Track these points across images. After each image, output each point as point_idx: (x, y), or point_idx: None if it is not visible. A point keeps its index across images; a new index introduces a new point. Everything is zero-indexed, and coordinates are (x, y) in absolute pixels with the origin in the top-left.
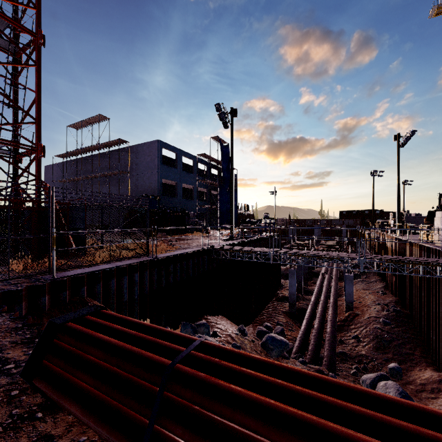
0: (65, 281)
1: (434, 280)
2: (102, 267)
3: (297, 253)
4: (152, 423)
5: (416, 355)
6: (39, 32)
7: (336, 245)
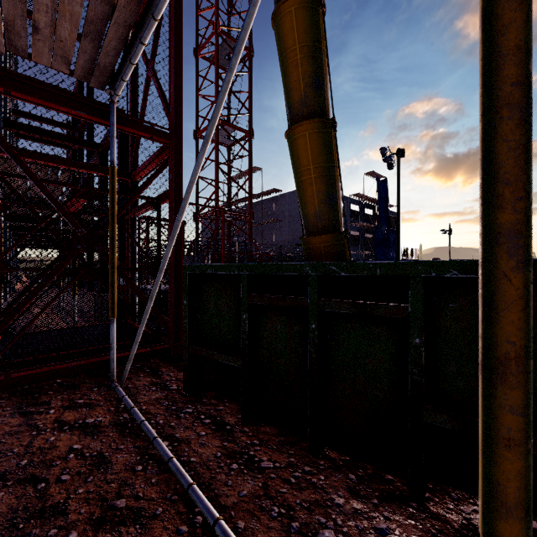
0: None
1: None
2: None
3: None
4: None
5: None
6: (252, 130)
7: None
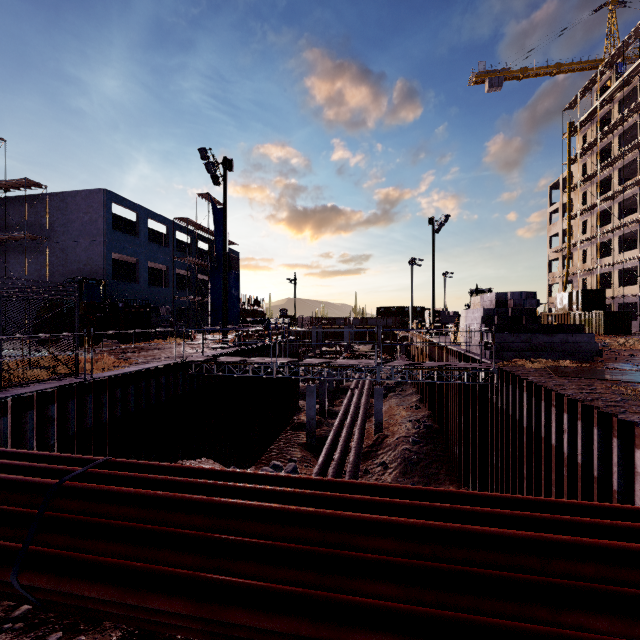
0: None
1: (457, 387)
2: None
3: (307, 363)
4: (28, 542)
5: (441, 474)
6: None
7: (371, 351)
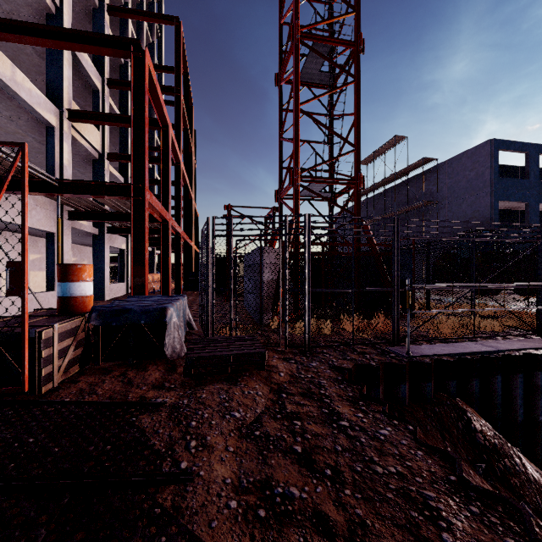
0: (429, 365)
1: None
2: (471, 348)
3: None
4: None
5: None
6: (359, 37)
7: None
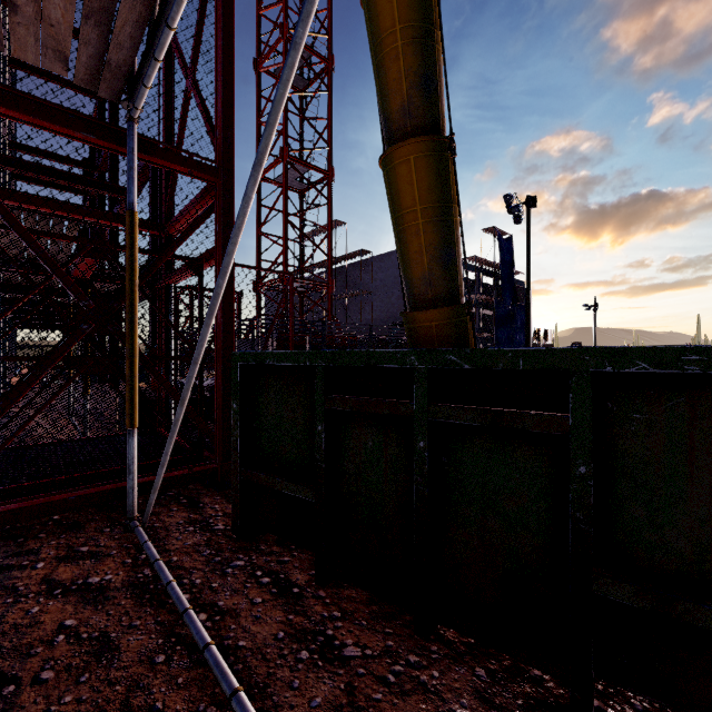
0: None
1: None
2: None
3: None
4: None
5: None
6: (332, 170)
7: None
